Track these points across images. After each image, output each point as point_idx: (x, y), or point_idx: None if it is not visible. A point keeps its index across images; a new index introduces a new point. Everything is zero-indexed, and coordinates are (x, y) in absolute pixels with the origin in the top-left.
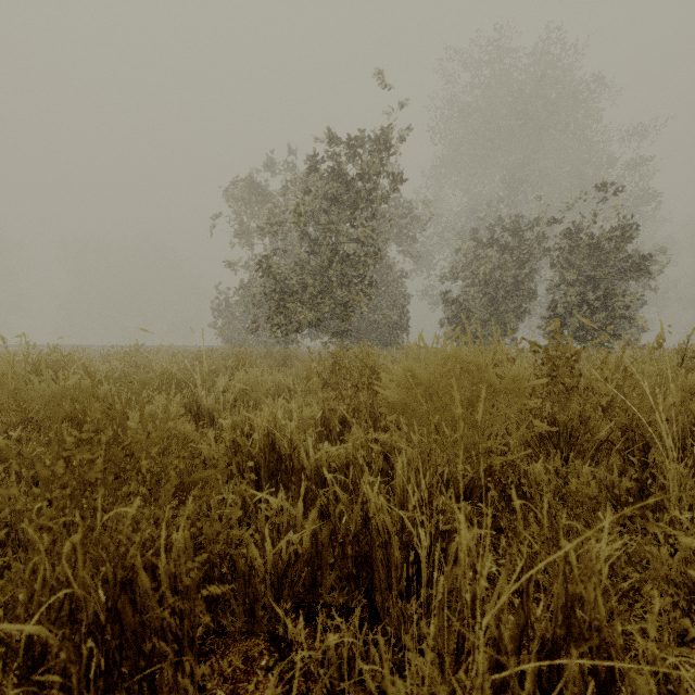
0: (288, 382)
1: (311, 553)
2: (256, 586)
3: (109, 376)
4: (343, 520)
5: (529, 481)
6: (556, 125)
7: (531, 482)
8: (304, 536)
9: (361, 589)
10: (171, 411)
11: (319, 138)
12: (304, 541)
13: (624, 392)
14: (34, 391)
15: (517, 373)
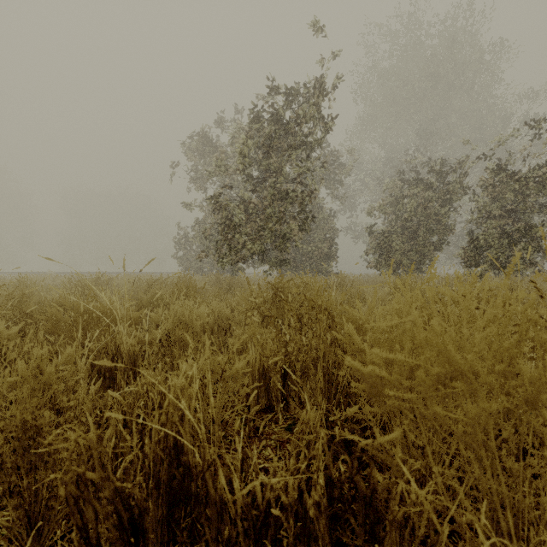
0: (227, 313)
1: None
2: None
3: (43, 307)
4: None
5: None
6: (463, 85)
7: None
8: None
9: None
10: (50, 371)
11: (261, 94)
12: None
13: None
14: None
15: None
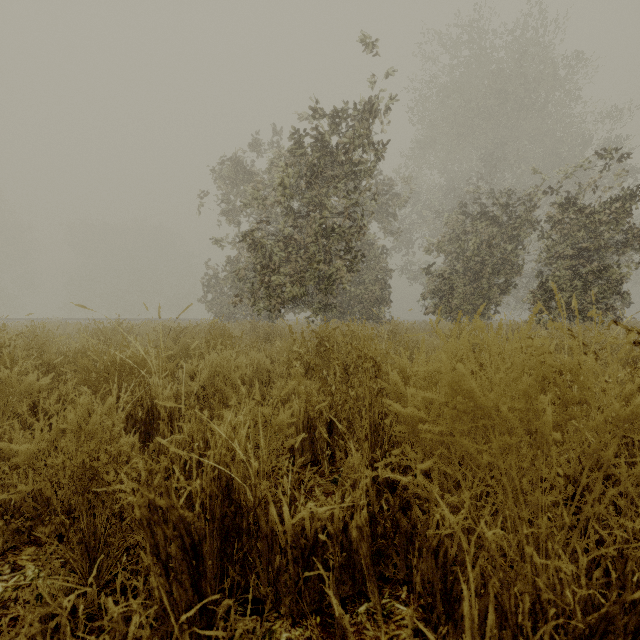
0: (267, 364)
1: None
2: None
3: (65, 358)
4: None
5: None
6: (534, 103)
7: None
8: None
9: None
10: (94, 420)
11: (303, 114)
12: None
13: None
14: None
15: None
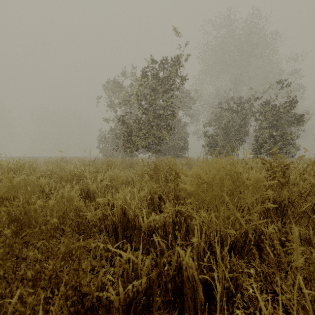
0: (132, 176)
1: (146, 286)
2: (113, 313)
3: (45, 173)
4: (165, 268)
5: (265, 236)
6: (256, 55)
7: (266, 237)
8: (142, 281)
9: (176, 309)
10: (72, 193)
11: (147, 60)
12: (142, 283)
13: (312, 185)
14: (0, 184)
15: (259, 176)
